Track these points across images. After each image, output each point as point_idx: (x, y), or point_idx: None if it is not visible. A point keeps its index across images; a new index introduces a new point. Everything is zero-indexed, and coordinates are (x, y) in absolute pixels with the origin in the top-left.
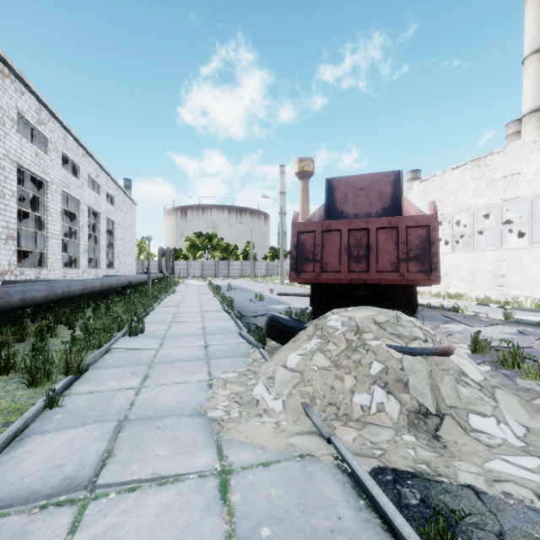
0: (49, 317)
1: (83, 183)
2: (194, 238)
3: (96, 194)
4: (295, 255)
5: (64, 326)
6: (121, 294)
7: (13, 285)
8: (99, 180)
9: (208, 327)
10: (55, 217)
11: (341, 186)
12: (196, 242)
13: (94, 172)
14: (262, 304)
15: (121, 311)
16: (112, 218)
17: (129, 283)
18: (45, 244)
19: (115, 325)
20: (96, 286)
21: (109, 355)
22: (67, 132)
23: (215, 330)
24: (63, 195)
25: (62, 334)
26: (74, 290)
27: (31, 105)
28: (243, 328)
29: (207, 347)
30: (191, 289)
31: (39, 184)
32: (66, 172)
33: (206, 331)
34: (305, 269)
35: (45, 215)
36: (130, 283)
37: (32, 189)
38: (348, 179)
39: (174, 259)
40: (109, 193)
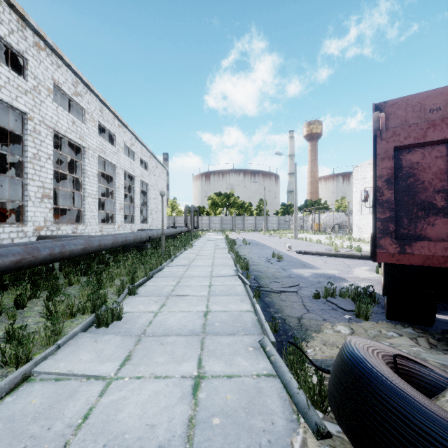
0: (27, 285)
1: (118, 150)
2: (215, 197)
3: (131, 160)
4: (392, 199)
5: (49, 294)
6: (136, 250)
7: (1, 245)
8: (134, 148)
9: (213, 312)
10: (91, 178)
11: (397, 112)
12: (216, 201)
13: (129, 141)
14: (282, 266)
15: (125, 273)
16: (146, 180)
17: (149, 238)
18: (82, 202)
19: (89, 303)
20: (106, 243)
21: (16, 394)
22: (104, 104)
23: (222, 320)
24: (102, 161)
25: (30, 311)
26: (71, 250)
27: (68, 77)
28: (266, 329)
29: (198, 385)
30: (208, 243)
31: (79, 150)
32: (102, 140)
33: (208, 322)
34: (425, 232)
35: (83, 177)
36: (150, 238)
37: (74, 155)
38: (409, 99)
39: (198, 215)
40: (143, 160)
